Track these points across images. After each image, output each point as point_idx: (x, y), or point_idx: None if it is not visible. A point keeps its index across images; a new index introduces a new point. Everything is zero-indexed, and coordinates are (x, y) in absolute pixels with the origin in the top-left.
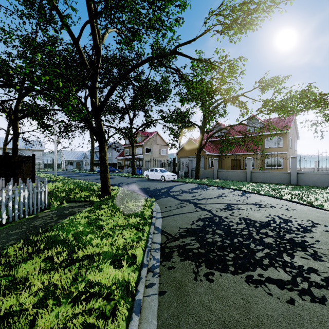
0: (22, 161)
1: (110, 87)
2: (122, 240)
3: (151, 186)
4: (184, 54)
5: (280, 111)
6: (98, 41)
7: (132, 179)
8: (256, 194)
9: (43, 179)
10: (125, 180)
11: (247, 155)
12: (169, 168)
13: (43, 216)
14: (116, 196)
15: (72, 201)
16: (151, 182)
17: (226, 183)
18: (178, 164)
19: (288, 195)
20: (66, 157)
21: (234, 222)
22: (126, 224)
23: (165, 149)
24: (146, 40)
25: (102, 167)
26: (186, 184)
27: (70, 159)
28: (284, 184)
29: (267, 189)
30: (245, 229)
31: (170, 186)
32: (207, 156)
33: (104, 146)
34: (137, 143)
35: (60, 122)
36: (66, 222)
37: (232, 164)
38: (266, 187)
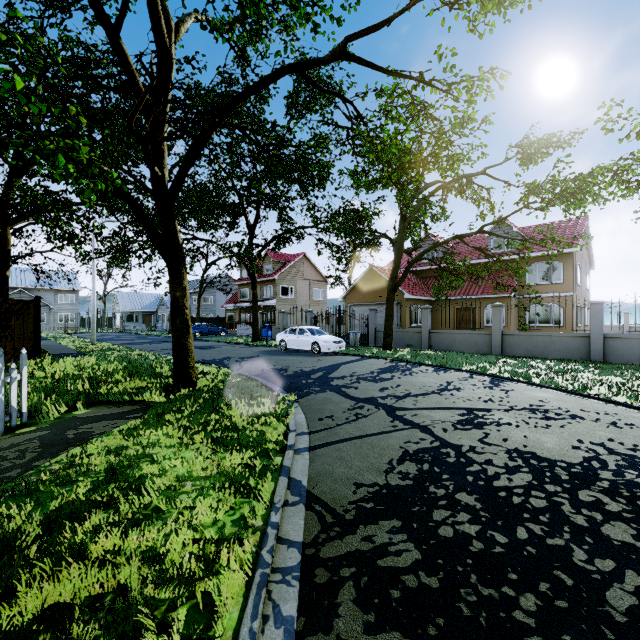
0: (10, 311)
1: (193, 140)
2: (186, 535)
3: (290, 365)
4: (363, 59)
5: (608, 182)
6: (165, 33)
7: (252, 350)
8: (522, 383)
9: (66, 350)
10: (236, 352)
11: (490, 300)
12: (329, 327)
13: (3, 448)
14: (208, 389)
15: (103, 403)
16: (291, 355)
17: (451, 359)
18: (348, 318)
19: (598, 387)
20: (123, 305)
21: (498, 464)
22: (212, 473)
23: (321, 288)
24: (273, 15)
25: (176, 323)
26: (366, 361)
27: (131, 308)
28: (576, 361)
29: (544, 372)
30: (534, 488)
31: (332, 366)
32: (408, 301)
33: (180, 275)
34: (264, 276)
35: (97, 228)
36: (52, 467)
37: (457, 319)
38: (539, 367)
